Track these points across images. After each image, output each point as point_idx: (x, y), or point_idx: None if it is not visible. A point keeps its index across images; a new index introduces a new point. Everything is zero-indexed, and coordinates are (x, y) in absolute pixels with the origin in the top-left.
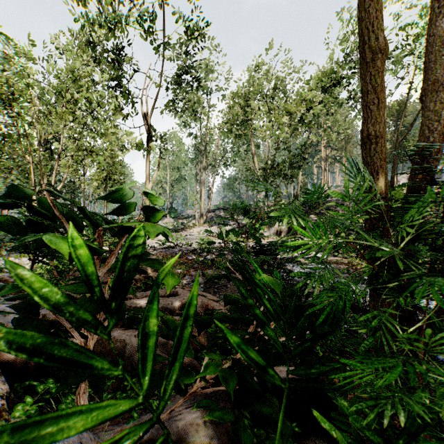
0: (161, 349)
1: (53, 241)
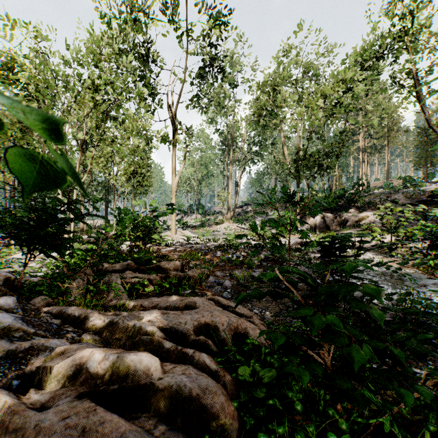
0: None
1: None
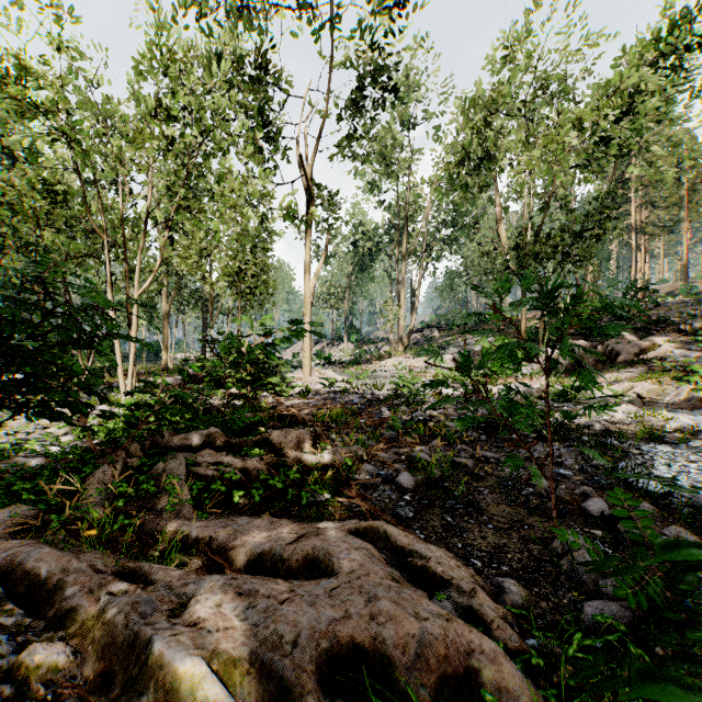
0: None
1: None
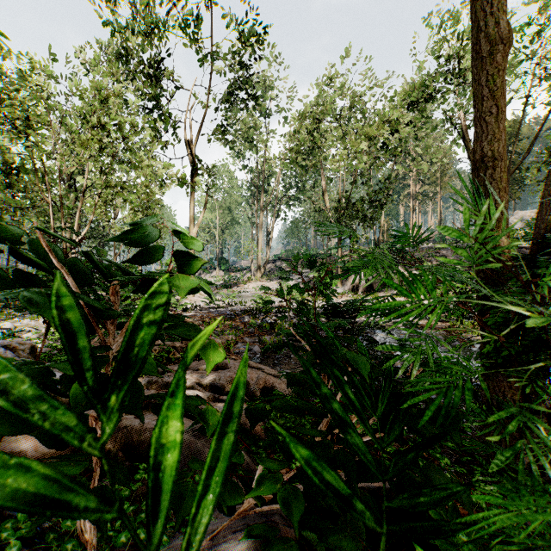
0: (203, 441)
1: (34, 299)
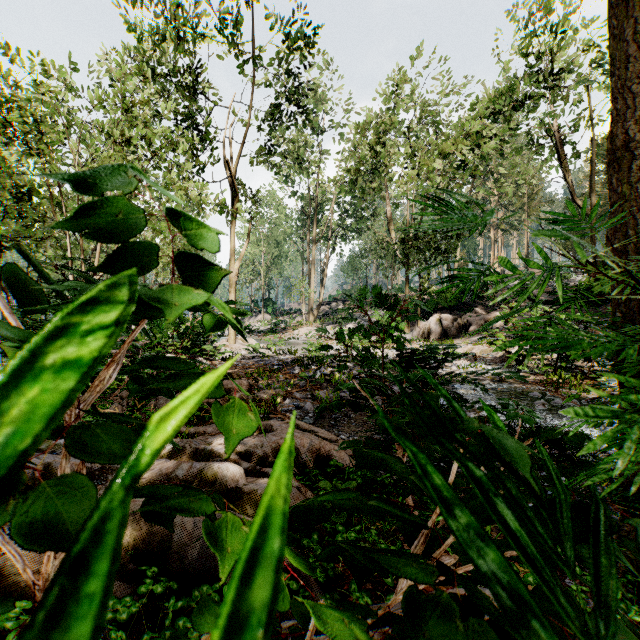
0: None
1: None
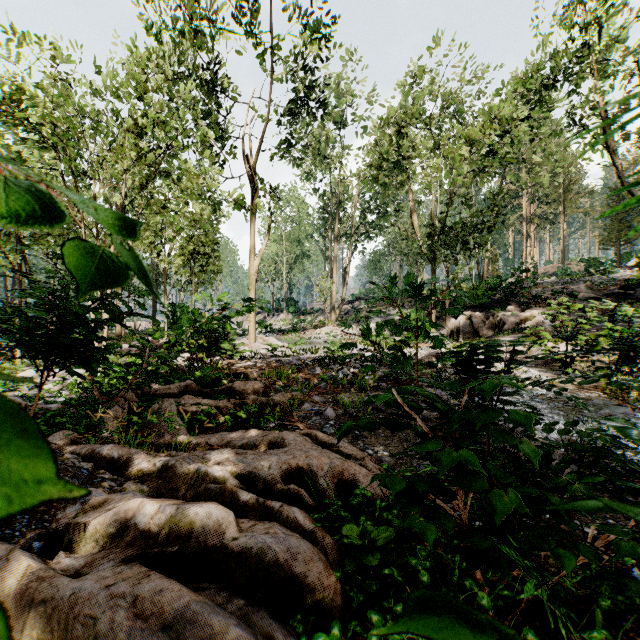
0: None
1: None
